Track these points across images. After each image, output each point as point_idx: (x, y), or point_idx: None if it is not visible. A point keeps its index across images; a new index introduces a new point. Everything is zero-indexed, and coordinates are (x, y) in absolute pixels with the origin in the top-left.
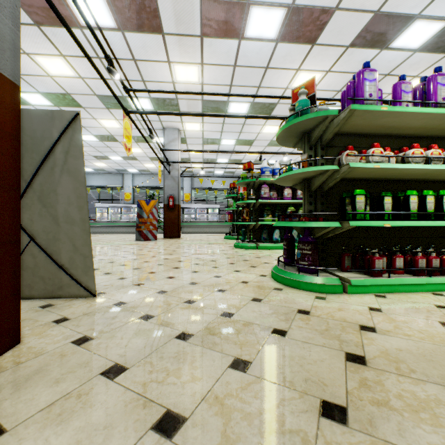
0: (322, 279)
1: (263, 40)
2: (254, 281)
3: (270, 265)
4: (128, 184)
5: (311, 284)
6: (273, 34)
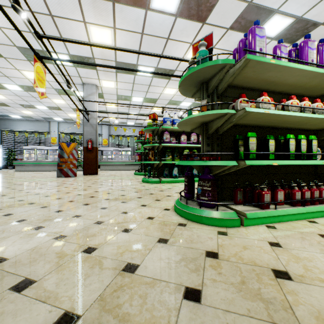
0: (222, 214)
1: (166, 13)
2: (159, 216)
3: (172, 198)
4: (54, 130)
5: (212, 218)
6: (173, 9)
